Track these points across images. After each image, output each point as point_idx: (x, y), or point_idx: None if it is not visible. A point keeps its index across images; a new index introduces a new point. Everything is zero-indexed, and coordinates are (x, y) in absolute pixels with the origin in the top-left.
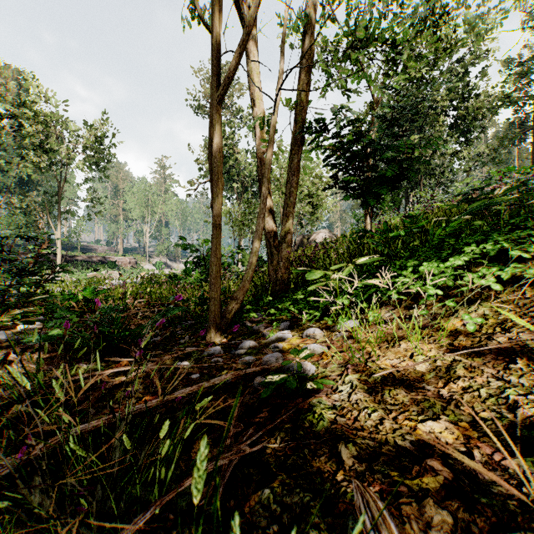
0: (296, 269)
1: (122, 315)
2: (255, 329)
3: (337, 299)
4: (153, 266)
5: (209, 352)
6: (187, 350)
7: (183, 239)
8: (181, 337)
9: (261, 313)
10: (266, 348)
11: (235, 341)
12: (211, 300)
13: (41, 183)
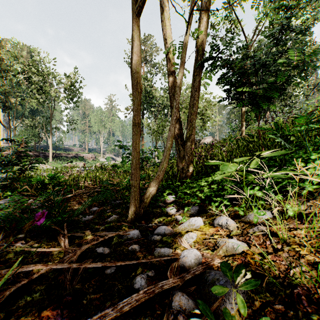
0: (208, 162)
1: (69, 195)
2: (169, 211)
3: (245, 190)
4: (105, 159)
5: (128, 236)
6: (107, 235)
7: (119, 141)
8: (109, 215)
9: (173, 197)
10: (181, 237)
11: (152, 224)
12: (132, 188)
13: (42, 111)
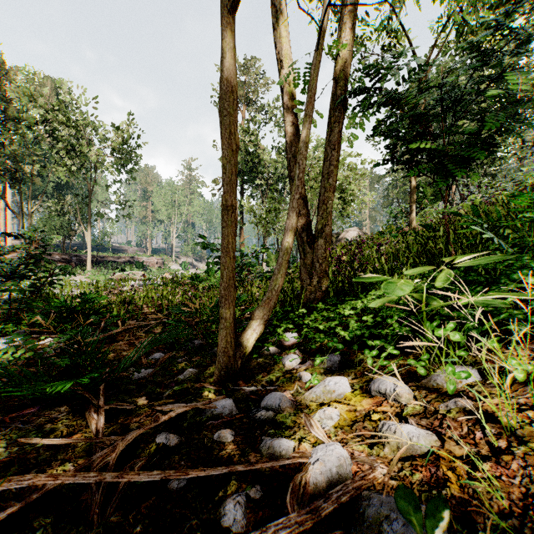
0: (360, 277)
1: (114, 331)
2: (287, 363)
3: (427, 327)
4: (179, 266)
5: (213, 410)
6: (176, 409)
7: (202, 237)
8: (182, 369)
9: (294, 336)
10: (309, 416)
11: (256, 387)
12: (221, 321)
13: (76, 187)
